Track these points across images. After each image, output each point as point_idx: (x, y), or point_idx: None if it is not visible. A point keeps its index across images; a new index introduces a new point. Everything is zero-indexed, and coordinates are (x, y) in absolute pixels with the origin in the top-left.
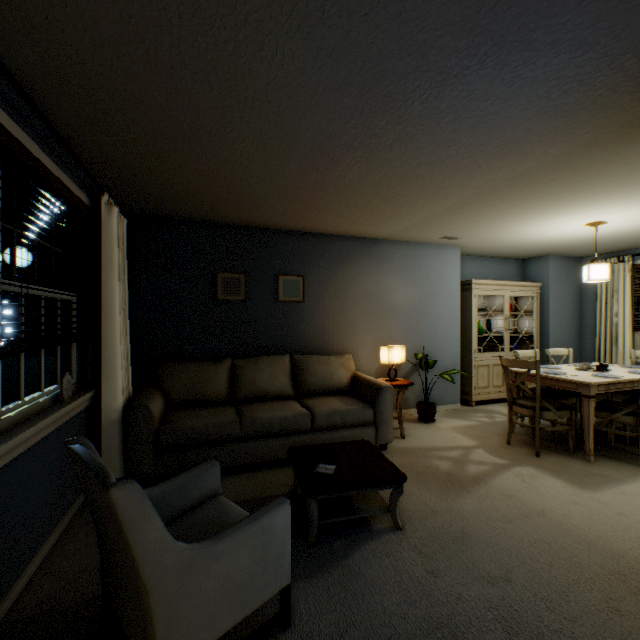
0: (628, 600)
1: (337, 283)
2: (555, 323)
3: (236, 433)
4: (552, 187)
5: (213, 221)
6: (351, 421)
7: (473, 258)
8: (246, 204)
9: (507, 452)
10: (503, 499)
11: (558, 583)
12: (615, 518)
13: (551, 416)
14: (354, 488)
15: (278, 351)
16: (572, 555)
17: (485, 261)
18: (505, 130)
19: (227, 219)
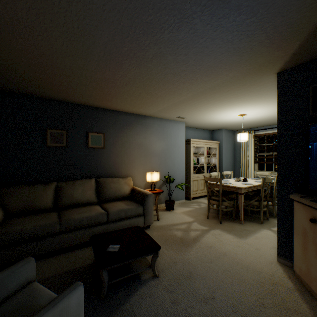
0: (266, 297)
1: (123, 138)
2: (225, 160)
3: (57, 230)
4: (228, 94)
5: (44, 97)
6: (130, 214)
7: (191, 128)
8: (65, 87)
9: (207, 223)
10: (207, 249)
11: (236, 294)
12: (255, 252)
13: (226, 204)
14: (130, 259)
15: (88, 176)
16: (240, 276)
17: (196, 130)
18: (210, 58)
19: (53, 96)
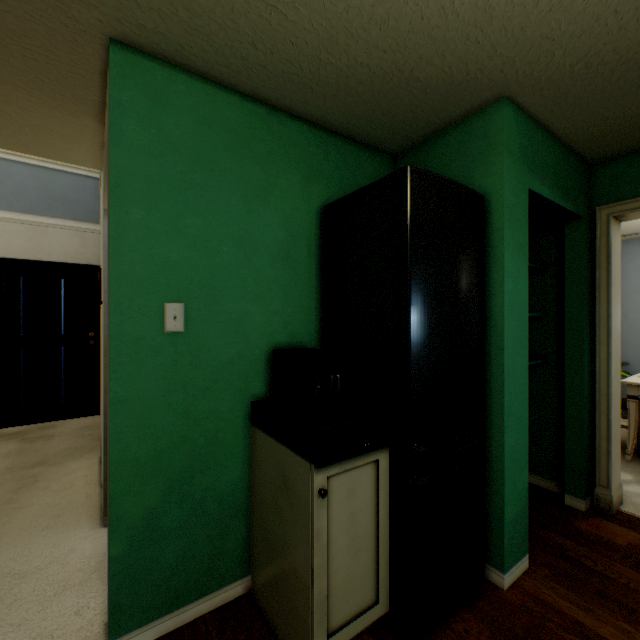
0: None
1: None
2: None
3: None
4: None
5: None
6: None
7: None
8: None
9: None
10: None
11: None
12: None
13: None
14: None
15: None
16: None
17: None
18: None
19: None
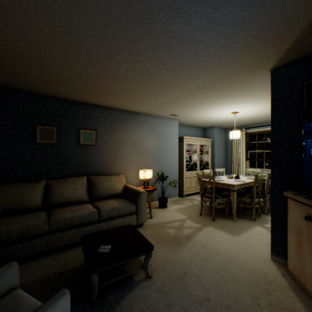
0: (262, 296)
1: (116, 135)
2: (217, 157)
3: (45, 230)
4: (221, 91)
5: (33, 92)
6: (123, 213)
7: (184, 126)
8: (55, 82)
9: (201, 220)
10: (201, 247)
11: (231, 294)
12: (248, 249)
13: (219, 201)
14: (122, 260)
15: (80, 174)
16: (235, 275)
17: (189, 128)
18: (205, 53)
19: (43, 91)
